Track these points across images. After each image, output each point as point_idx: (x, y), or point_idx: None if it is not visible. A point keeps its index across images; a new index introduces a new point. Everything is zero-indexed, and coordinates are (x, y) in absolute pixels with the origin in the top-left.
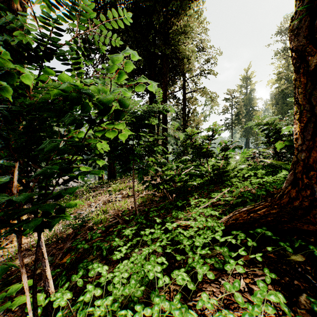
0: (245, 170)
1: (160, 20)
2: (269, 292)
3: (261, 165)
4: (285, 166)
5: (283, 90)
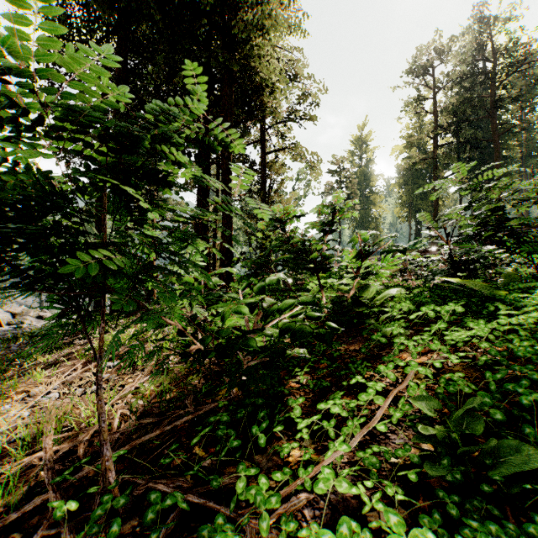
0: (408, 301)
1: None
2: None
3: (425, 288)
4: (490, 292)
5: (416, 162)
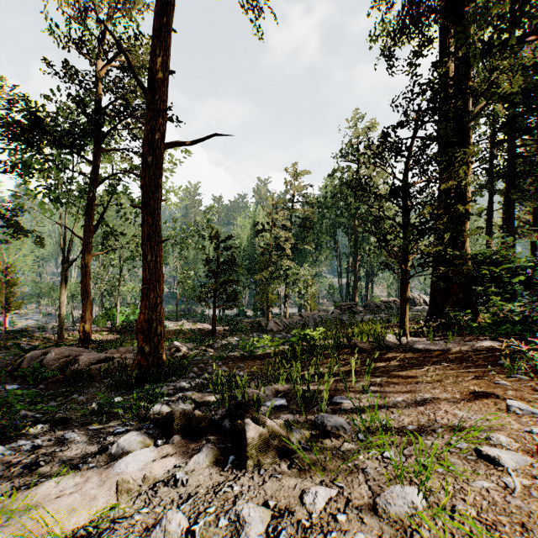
0: None
1: None
2: None
3: None
4: None
5: None
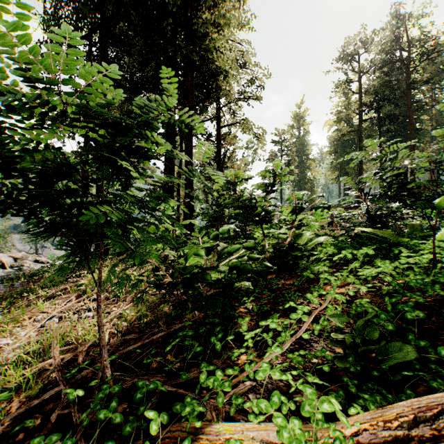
0: (332, 247)
1: None
2: None
3: (347, 236)
4: (396, 239)
5: (344, 134)
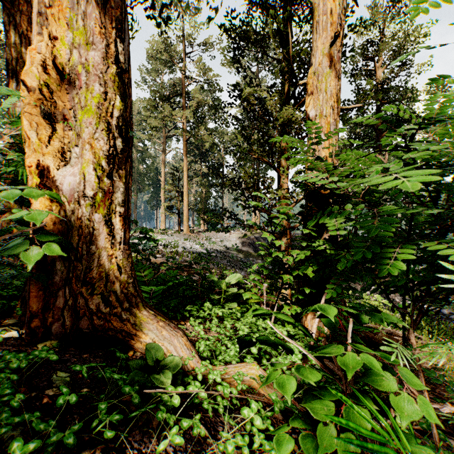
0: None
1: None
2: (191, 308)
3: None
4: None
5: None
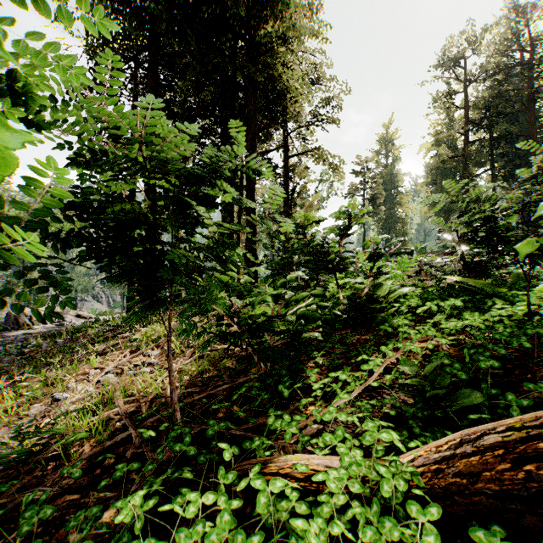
0: (416, 298)
1: (243, 12)
2: None
3: (438, 287)
4: (493, 290)
5: (444, 160)
